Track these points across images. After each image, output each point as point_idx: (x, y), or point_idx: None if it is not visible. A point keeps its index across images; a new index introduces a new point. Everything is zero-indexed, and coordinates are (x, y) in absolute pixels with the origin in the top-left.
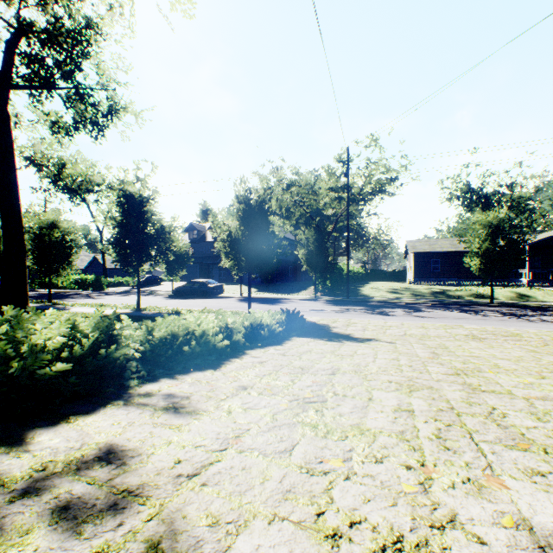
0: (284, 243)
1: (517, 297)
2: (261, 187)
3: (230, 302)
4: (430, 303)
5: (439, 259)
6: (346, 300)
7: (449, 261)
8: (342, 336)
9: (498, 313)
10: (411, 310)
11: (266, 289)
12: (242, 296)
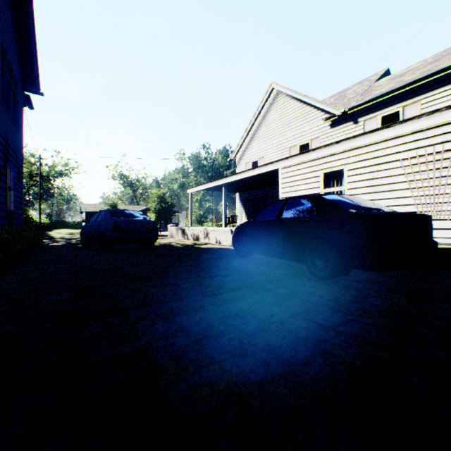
0: None
1: None
2: None
3: None
4: None
5: None
6: None
7: None
8: None
9: None
10: None
11: None
12: None
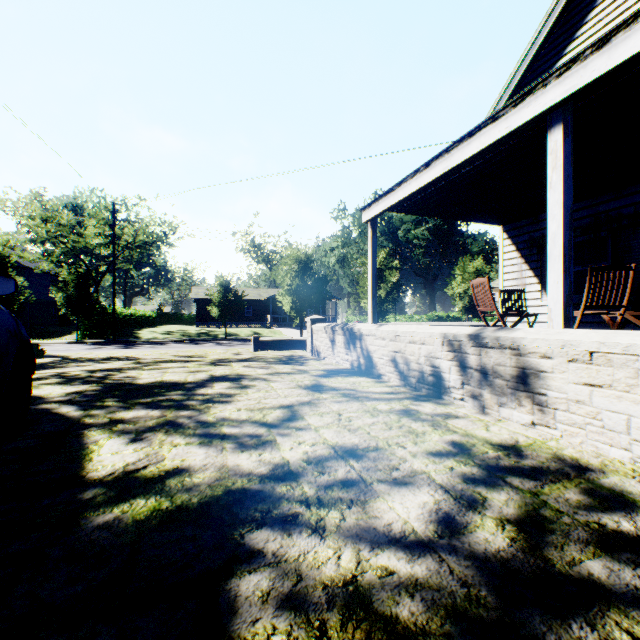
0: (29, 291)
1: (253, 334)
2: (1, 241)
3: None
4: (184, 341)
5: None
6: (112, 341)
7: None
8: None
9: (216, 343)
10: (159, 345)
11: None
12: None
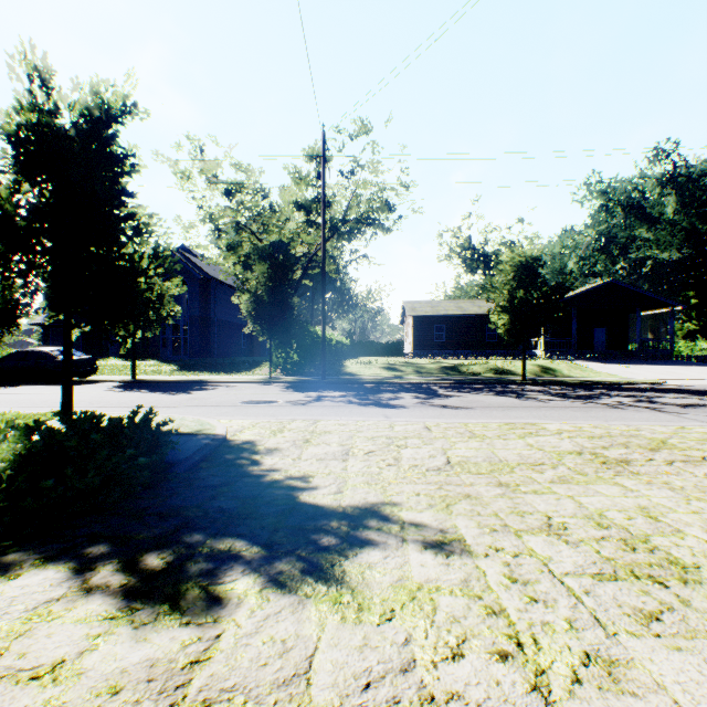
0: (167, 247)
1: (542, 372)
2: (99, 99)
3: (87, 391)
4: (446, 383)
5: (444, 325)
6: (322, 381)
7: (456, 328)
8: (266, 507)
9: (550, 394)
10: (426, 395)
11: (195, 367)
12: (133, 379)
